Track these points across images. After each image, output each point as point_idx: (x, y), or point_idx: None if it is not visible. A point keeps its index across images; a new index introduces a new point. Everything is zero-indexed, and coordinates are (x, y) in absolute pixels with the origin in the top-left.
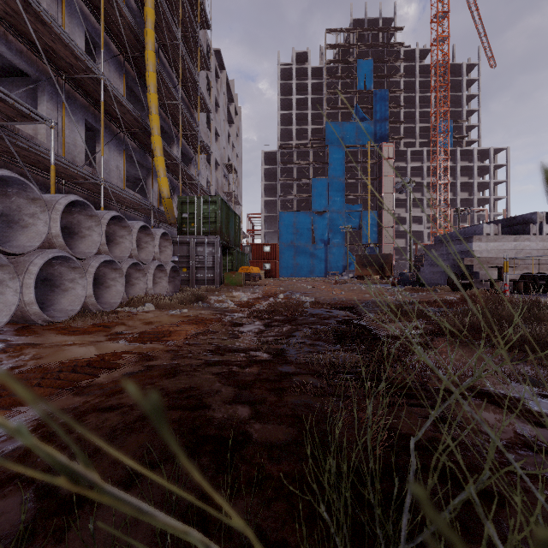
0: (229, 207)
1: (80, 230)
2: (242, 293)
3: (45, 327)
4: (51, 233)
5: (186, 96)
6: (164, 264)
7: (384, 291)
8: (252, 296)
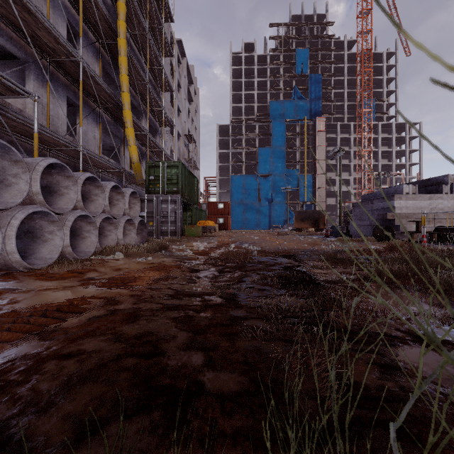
0: (188, 171)
1: (59, 189)
2: (200, 243)
3: (26, 273)
4: (32, 191)
5: (153, 78)
6: (133, 218)
7: (320, 241)
8: (208, 246)
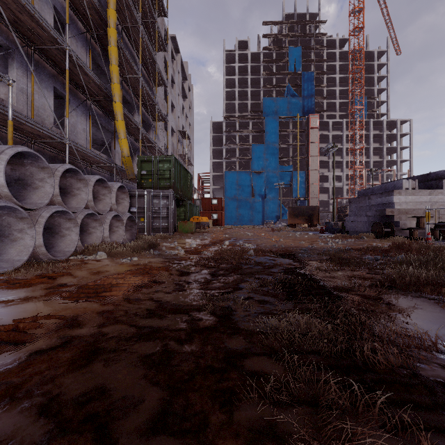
0: (181, 166)
1: (33, 182)
2: (193, 239)
3: None
4: None
5: (146, 72)
6: (121, 214)
7: (316, 238)
8: (201, 243)
